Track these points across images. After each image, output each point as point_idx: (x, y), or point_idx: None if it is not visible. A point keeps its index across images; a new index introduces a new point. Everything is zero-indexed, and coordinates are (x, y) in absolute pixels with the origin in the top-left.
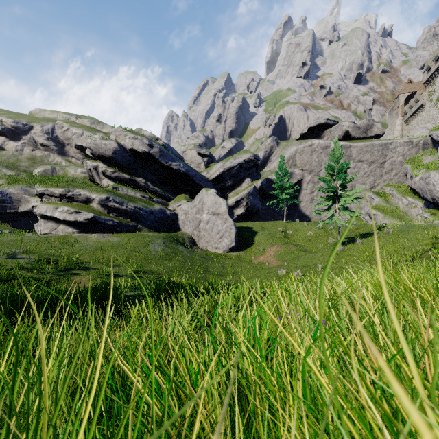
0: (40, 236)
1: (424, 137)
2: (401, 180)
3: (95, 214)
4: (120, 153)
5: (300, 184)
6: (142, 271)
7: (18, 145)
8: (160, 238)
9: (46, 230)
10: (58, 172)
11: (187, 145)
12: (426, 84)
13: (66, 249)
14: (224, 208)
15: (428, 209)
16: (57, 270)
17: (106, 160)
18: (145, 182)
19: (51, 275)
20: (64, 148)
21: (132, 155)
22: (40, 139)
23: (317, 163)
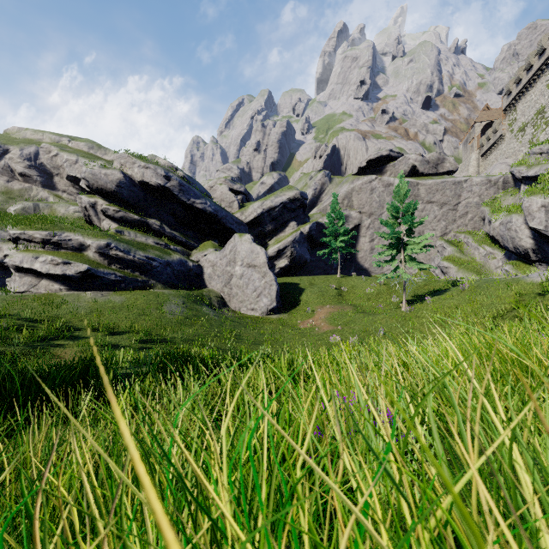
0: (13, 295)
1: (504, 174)
2: (478, 226)
3: (90, 265)
4: (126, 187)
5: (357, 229)
6: (152, 341)
7: None
8: (179, 297)
9: (23, 287)
10: (43, 211)
11: (216, 179)
12: (506, 111)
13: (47, 312)
14: (263, 259)
15: (509, 261)
16: (33, 341)
17: (108, 195)
18: (160, 225)
19: (22, 347)
20: (52, 179)
21: (143, 189)
22: (19, 167)
23: (378, 204)
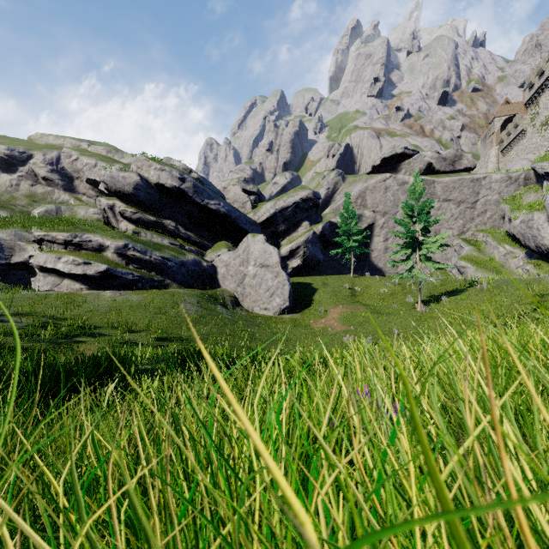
0: (38, 293)
1: (526, 170)
2: (497, 224)
3: (109, 265)
4: (143, 189)
5: (371, 229)
6: (168, 339)
7: (13, 179)
8: (194, 296)
9: (47, 287)
10: (64, 213)
11: (229, 180)
12: (527, 105)
13: (70, 310)
14: (275, 259)
15: (531, 260)
16: (57, 337)
17: (125, 197)
18: (175, 226)
19: (47, 343)
20: (73, 183)
21: (159, 191)
22: (42, 171)
23: (392, 203)
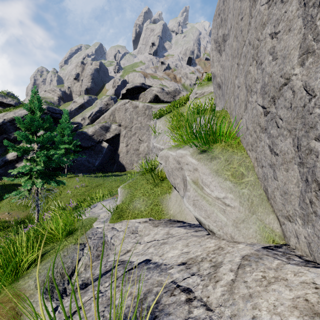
0: None
1: None
2: None
3: None
4: None
5: (118, 137)
6: None
7: None
8: None
9: None
10: None
11: None
12: None
13: None
14: None
15: None
16: None
17: None
18: None
19: None
20: None
21: None
22: None
23: (129, 120)
